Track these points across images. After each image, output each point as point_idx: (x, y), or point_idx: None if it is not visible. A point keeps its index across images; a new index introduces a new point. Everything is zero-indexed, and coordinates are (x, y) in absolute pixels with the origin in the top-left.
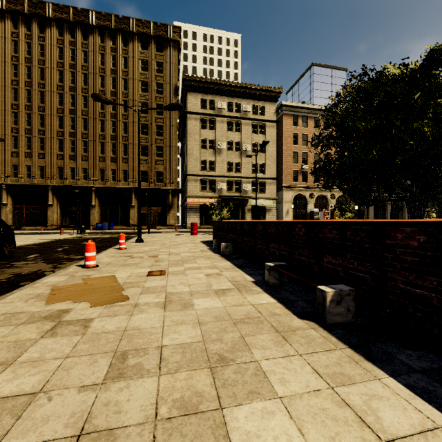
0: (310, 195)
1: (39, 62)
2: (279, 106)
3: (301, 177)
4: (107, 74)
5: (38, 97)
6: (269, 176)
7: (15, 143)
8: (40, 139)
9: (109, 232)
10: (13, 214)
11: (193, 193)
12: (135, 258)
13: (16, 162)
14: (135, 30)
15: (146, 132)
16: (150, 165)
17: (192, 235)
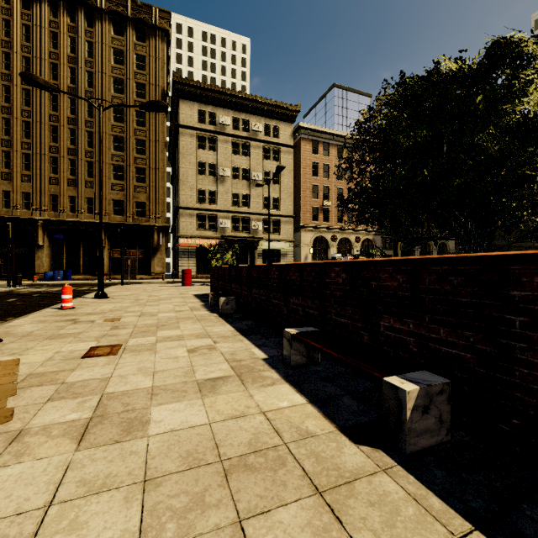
0: (332, 238)
1: None
2: (296, 127)
3: (322, 215)
4: (62, 61)
5: None
6: (285, 213)
7: None
8: None
9: (63, 283)
10: None
11: (187, 232)
12: (80, 324)
13: None
14: (105, 7)
15: (122, 147)
16: (126, 192)
17: (183, 287)
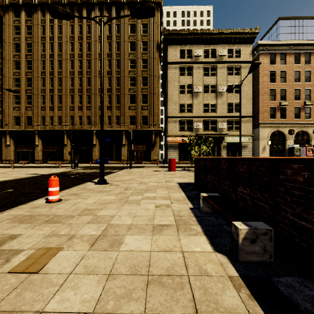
0: (289, 131)
1: (58, 38)
2: (255, 46)
3: (279, 113)
4: (104, 40)
5: (57, 64)
6: (245, 114)
7: (43, 101)
8: (59, 96)
9: None
10: (42, 152)
11: (172, 133)
12: None
13: (44, 114)
14: (125, 0)
15: (134, 83)
16: (137, 110)
17: (169, 172)
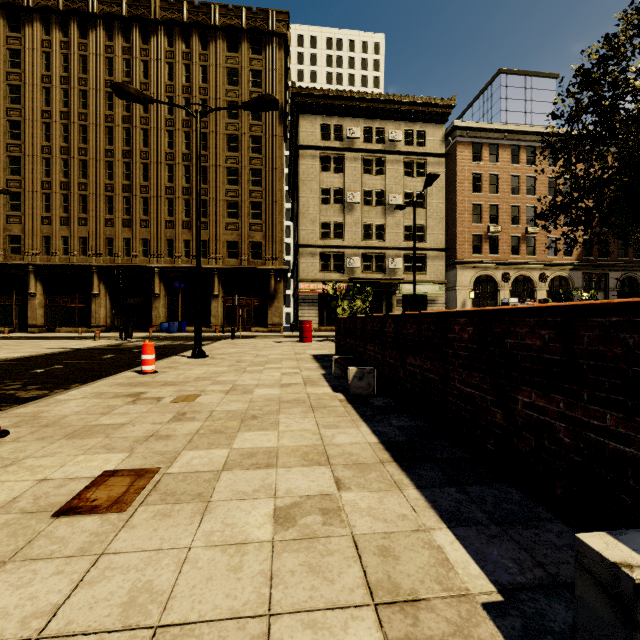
0: (503, 276)
1: (80, 82)
2: (449, 129)
3: (487, 245)
4: (177, 93)
5: (78, 134)
6: (433, 245)
7: (47, 205)
8: (81, 197)
9: (176, 336)
10: (44, 309)
11: (308, 275)
12: (139, 404)
13: (49, 232)
14: (219, 23)
15: (236, 180)
16: (241, 232)
17: (301, 343)
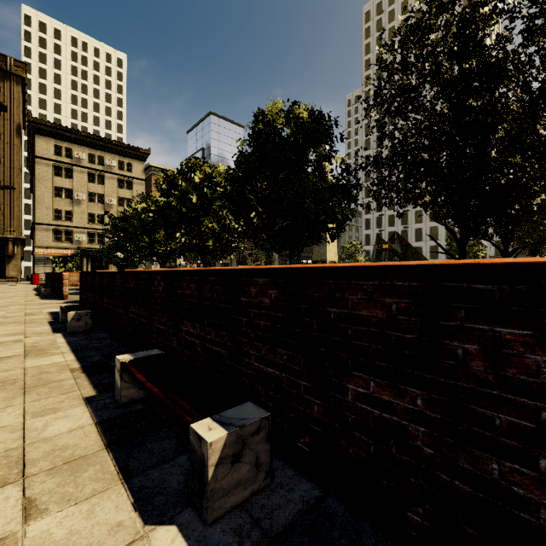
0: None
1: None
2: (148, 165)
3: None
4: None
5: None
6: None
7: None
8: None
9: None
10: None
11: (43, 243)
12: None
13: None
14: None
15: None
16: None
17: (32, 285)
